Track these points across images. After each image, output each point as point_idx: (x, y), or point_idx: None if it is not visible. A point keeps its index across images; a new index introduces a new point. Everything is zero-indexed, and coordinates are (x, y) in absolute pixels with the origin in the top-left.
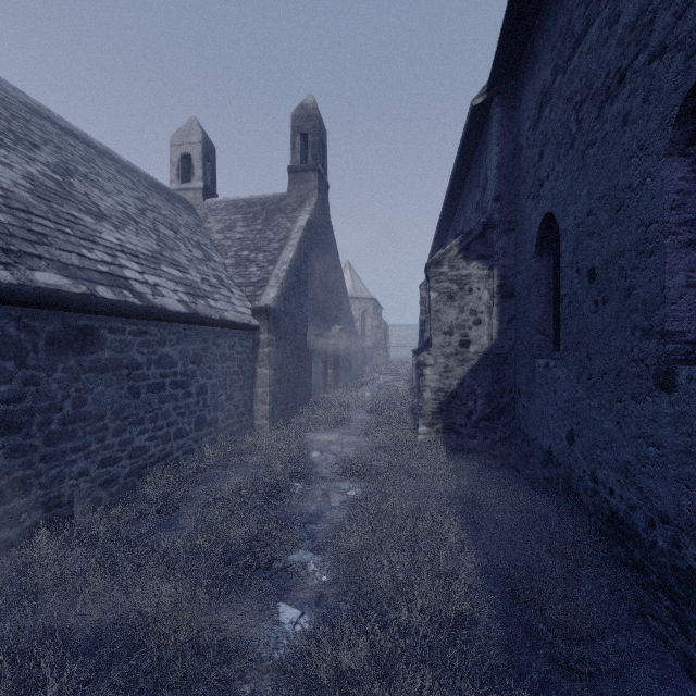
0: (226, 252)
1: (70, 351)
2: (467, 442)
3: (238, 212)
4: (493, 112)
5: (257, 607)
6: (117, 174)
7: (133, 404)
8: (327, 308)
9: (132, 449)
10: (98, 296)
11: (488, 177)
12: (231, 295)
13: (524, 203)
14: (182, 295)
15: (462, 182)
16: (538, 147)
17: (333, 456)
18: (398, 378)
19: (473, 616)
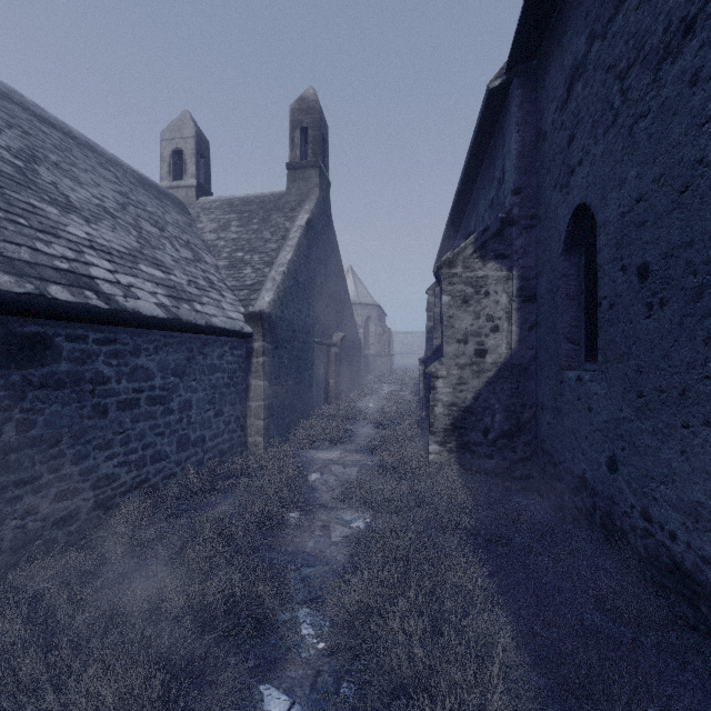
0: (219, 253)
1: (12, 364)
2: (483, 462)
3: (233, 211)
4: (512, 96)
5: (231, 704)
6: (98, 166)
7: (98, 424)
8: (329, 314)
9: (97, 478)
10: (49, 297)
11: (506, 169)
12: (221, 299)
13: (549, 196)
14: (162, 298)
15: (474, 178)
16: (568, 129)
17: (334, 478)
18: (403, 388)
19: (515, 710)
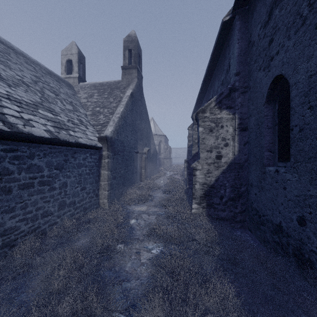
0: (87, 108)
1: None
2: (220, 213)
3: (95, 89)
4: (235, 25)
5: None
6: (24, 63)
7: (5, 198)
8: (142, 138)
9: (4, 230)
10: None
11: (231, 63)
12: (86, 129)
13: (256, 74)
14: (49, 127)
15: (212, 72)
16: (269, 37)
17: (143, 221)
18: (177, 173)
19: None
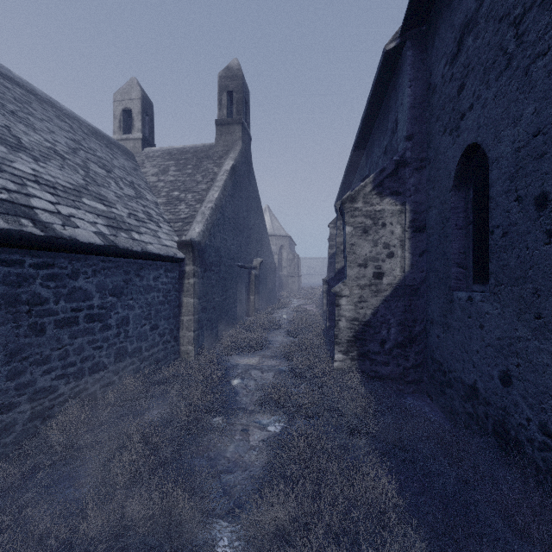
0: (159, 192)
1: None
2: (380, 368)
3: (172, 159)
4: (405, 56)
5: None
6: (55, 118)
7: (35, 342)
8: (250, 243)
9: (33, 391)
10: None
11: (399, 119)
12: (158, 229)
13: (439, 140)
14: (101, 227)
15: (369, 131)
16: (458, 80)
17: (253, 382)
18: (310, 302)
19: None
